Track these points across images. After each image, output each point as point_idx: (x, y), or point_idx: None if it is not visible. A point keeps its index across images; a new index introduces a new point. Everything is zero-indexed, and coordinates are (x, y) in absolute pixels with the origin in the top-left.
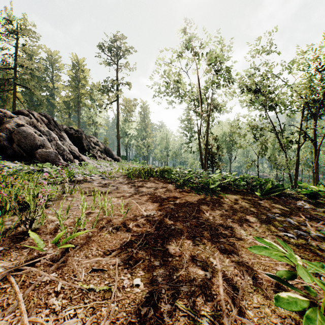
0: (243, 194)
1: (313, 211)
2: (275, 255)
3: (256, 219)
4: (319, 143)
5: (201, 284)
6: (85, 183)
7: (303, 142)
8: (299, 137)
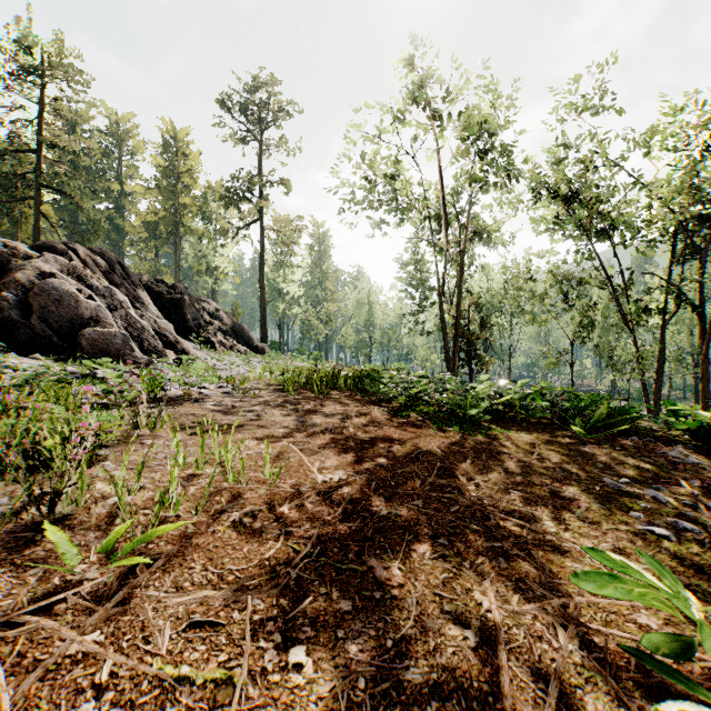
0: (543, 430)
1: (706, 471)
2: (642, 597)
3: (576, 491)
4: (707, 313)
5: (455, 663)
6: (186, 403)
7: (674, 312)
8: (664, 301)
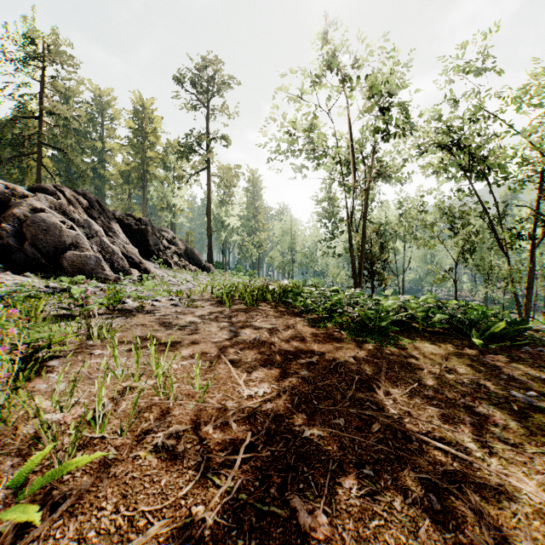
0: (444, 340)
1: None
2: None
3: (489, 406)
4: None
5: None
6: (139, 314)
7: (541, 238)
8: (533, 228)
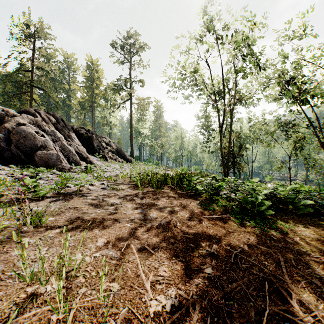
0: (313, 223)
1: None
2: None
3: None
4: None
5: None
6: (75, 197)
7: None
8: None
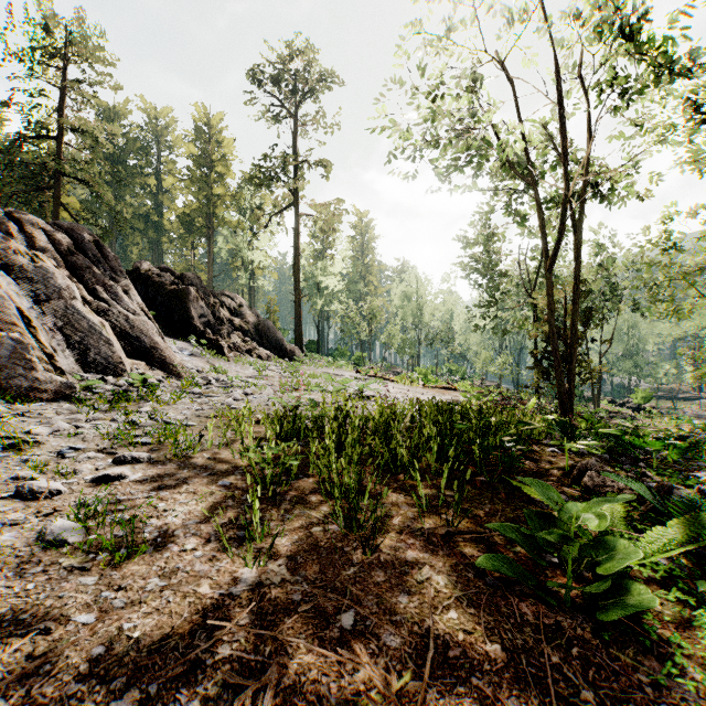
0: None
1: None
2: None
3: None
4: None
5: None
6: None
7: None
8: None
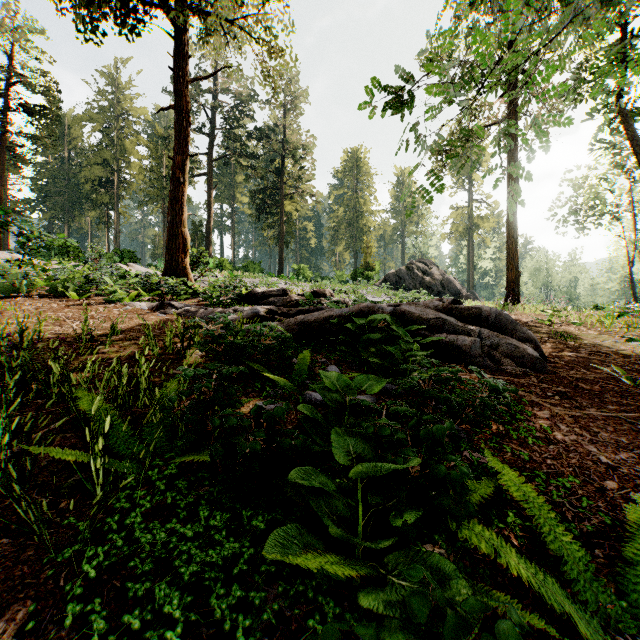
0: None
1: None
2: None
3: None
4: None
5: None
6: None
7: None
8: None
